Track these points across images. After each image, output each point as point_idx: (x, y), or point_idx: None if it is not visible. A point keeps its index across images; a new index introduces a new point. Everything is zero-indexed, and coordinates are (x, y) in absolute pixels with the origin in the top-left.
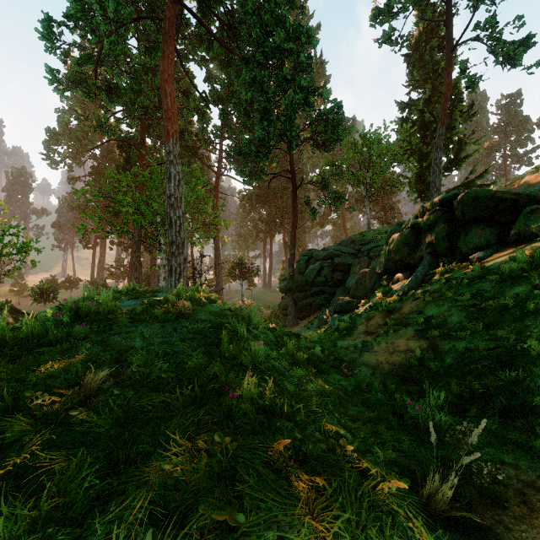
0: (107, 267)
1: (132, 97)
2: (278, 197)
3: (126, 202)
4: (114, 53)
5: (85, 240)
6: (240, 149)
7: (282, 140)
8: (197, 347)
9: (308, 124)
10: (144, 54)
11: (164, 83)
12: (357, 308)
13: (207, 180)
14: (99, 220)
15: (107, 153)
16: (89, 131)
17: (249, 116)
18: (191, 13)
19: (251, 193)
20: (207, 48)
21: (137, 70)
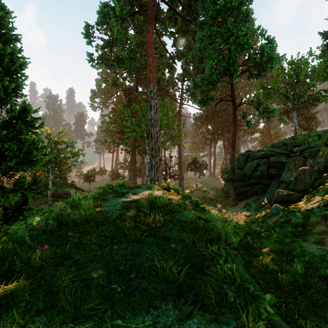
0: (119, 163)
1: (130, 63)
2: (219, 116)
3: (127, 125)
4: (120, 37)
5: (109, 148)
6: (195, 85)
7: (225, 74)
8: (169, 326)
9: (246, 59)
10: (137, 35)
11: (148, 48)
12: (298, 200)
13: (174, 109)
14: (115, 137)
15: (119, 99)
16: (110, 88)
17: (201, 62)
18: (164, 2)
19: (201, 115)
20: (173, 24)
21: (133, 45)
